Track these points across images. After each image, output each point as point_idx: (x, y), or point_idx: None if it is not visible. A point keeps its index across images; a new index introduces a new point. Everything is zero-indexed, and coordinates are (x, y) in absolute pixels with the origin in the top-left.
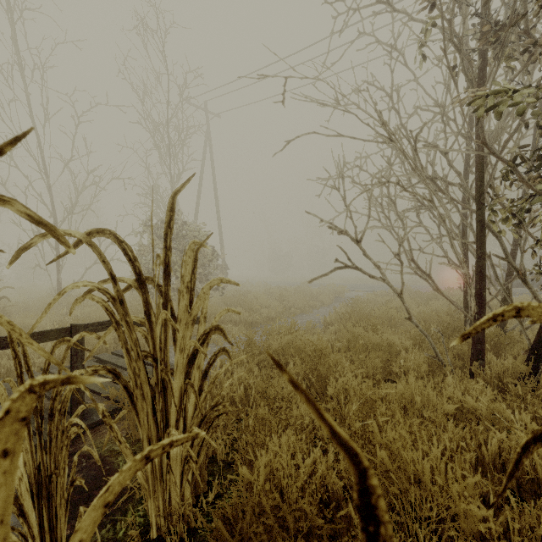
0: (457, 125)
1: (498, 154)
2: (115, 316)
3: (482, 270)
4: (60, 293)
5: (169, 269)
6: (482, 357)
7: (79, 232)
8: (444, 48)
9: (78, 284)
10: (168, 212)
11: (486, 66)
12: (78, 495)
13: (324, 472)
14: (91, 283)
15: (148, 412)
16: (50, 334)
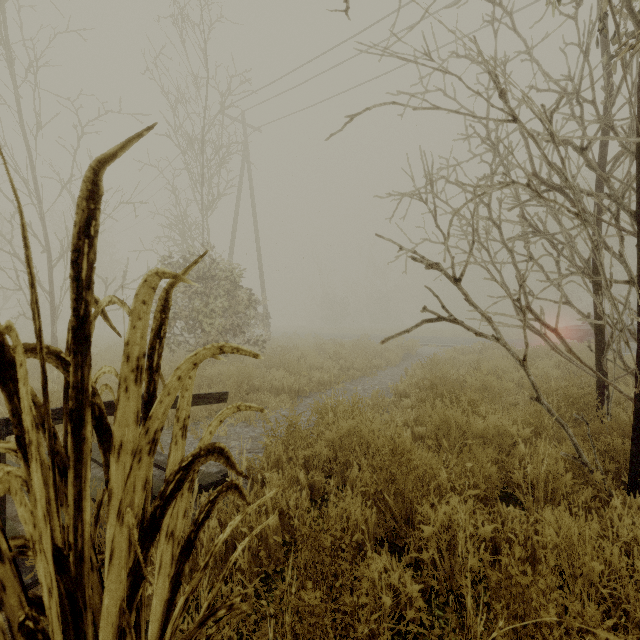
0: (597, 110)
1: None
2: None
3: None
4: None
5: (86, 333)
6: None
7: None
8: None
9: None
10: (82, 198)
11: None
12: None
13: None
14: None
15: None
16: None
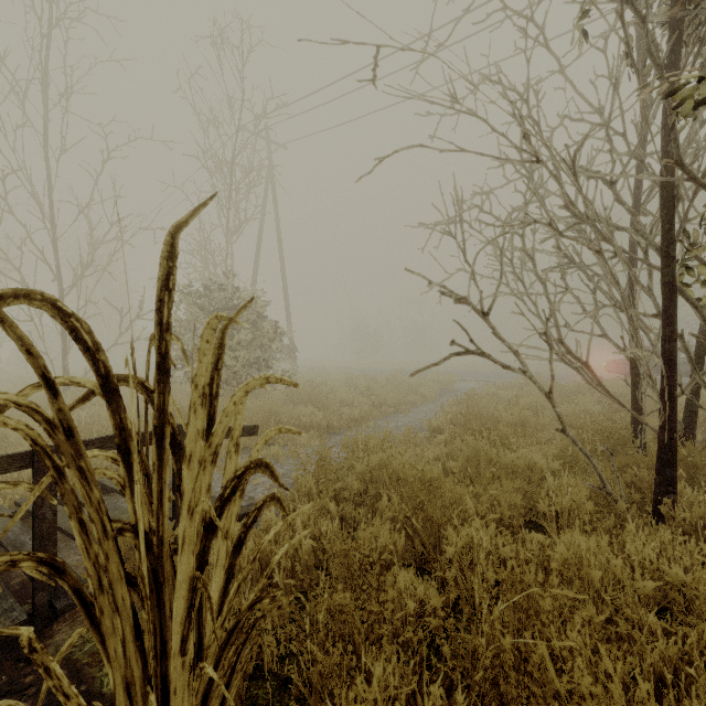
0: (628, 143)
1: (702, 180)
2: (53, 456)
3: (672, 357)
4: None
5: (166, 364)
6: (673, 489)
7: None
8: (620, 16)
9: None
10: (164, 258)
11: (680, 48)
12: None
13: None
14: (2, 394)
15: (125, 631)
16: None
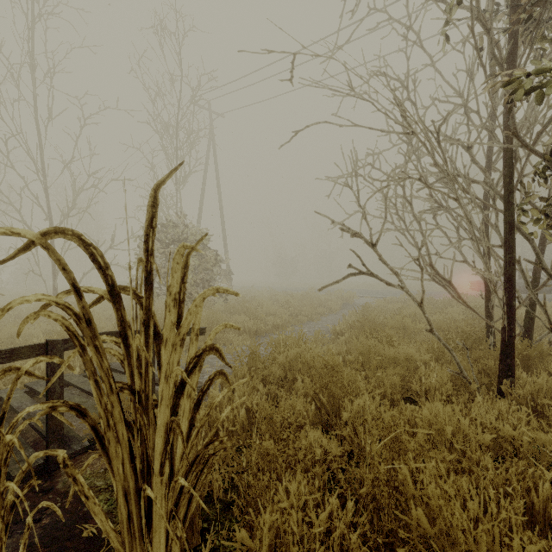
0: (481, 118)
1: (531, 147)
2: (79, 338)
3: (511, 277)
4: (4, 310)
5: (151, 278)
6: (512, 374)
7: (30, 231)
8: (471, 27)
9: (29, 297)
10: (150, 207)
11: (516, 49)
12: (46, 548)
13: (343, 530)
14: (47, 296)
15: (124, 457)
16: (21, 352)
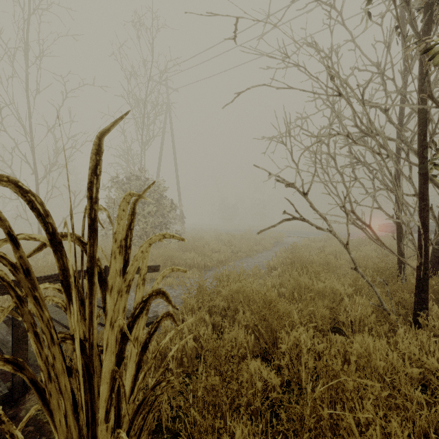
0: (396, 85)
1: None
2: (16, 289)
3: (425, 222)
4: None
5: (95, 226)
6: (426, 307)
7: None
8: (393, 1)
9: None
10: (93, 154)
11: (430, 23)
12: None
13: None
14: None
15: (66, 407)
16: None
